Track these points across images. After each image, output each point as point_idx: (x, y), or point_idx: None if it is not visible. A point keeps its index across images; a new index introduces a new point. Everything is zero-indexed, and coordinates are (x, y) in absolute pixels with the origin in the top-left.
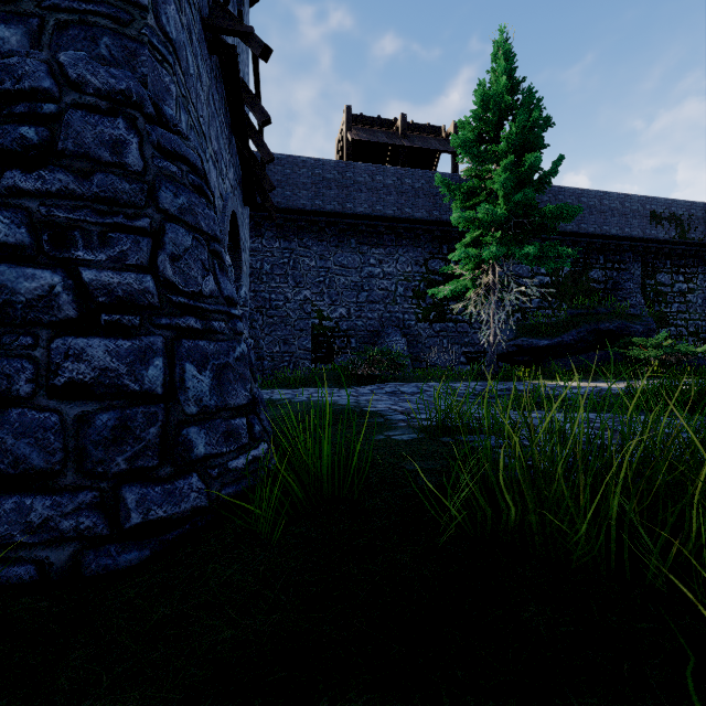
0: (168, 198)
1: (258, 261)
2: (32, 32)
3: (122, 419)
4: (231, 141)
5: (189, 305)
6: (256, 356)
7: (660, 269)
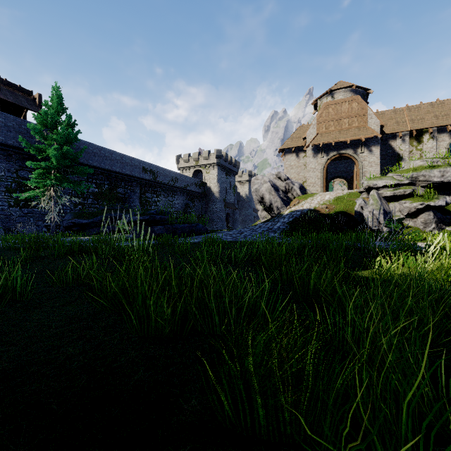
0: None
1: None
2: None
3: None
4: None
5: None
6: None
7: (147, 191)
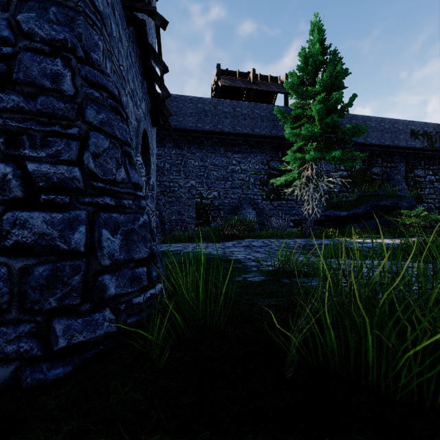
0: (92, 114)
1: (162, 162)
2: (3, 3)
3: (54, 270)
4: (143, 84)
5: (106, 188)
6: (160, 222)
7: (417, 167)
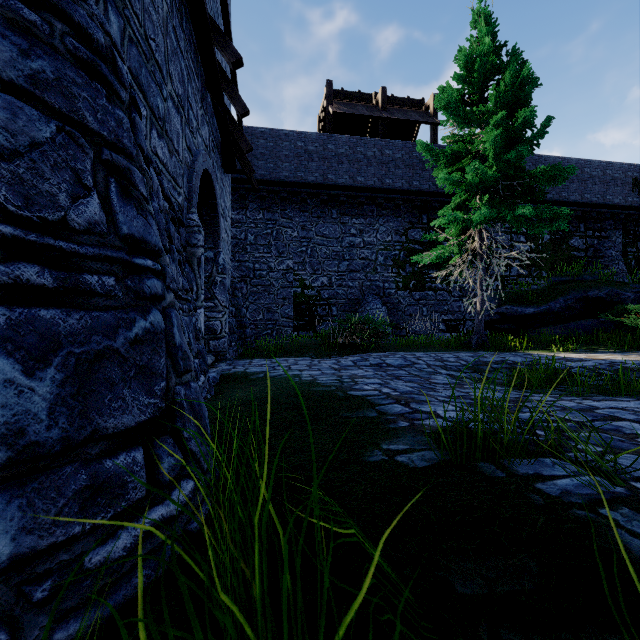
0: (3, 51)
1: (242, 232)
2: None
3: None
4: (204, 97)
5: (25, 240)
6: (238, 324)
7: None
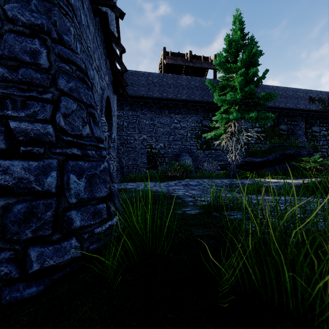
0: (63, 82)
1: (121, 121)
2: None
3: (30, 207)
4: (106, 62)
5: (73, 141)
6: (120, 166)
7: (314, 124)
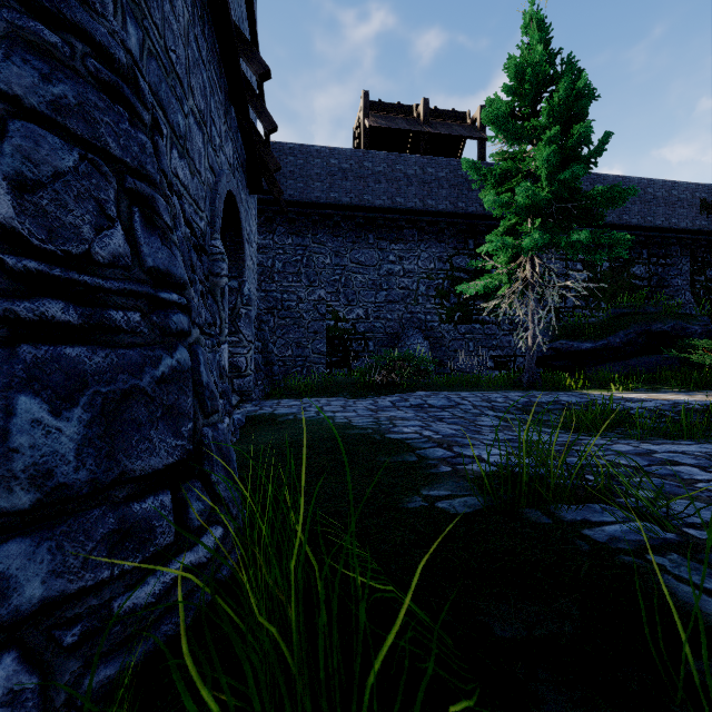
0: (24, 76)
1: (269, 259)
2: None
3: None
4: (228, 111)
5: (50, 275)
6: (264, 361)
7: (711, 264)
